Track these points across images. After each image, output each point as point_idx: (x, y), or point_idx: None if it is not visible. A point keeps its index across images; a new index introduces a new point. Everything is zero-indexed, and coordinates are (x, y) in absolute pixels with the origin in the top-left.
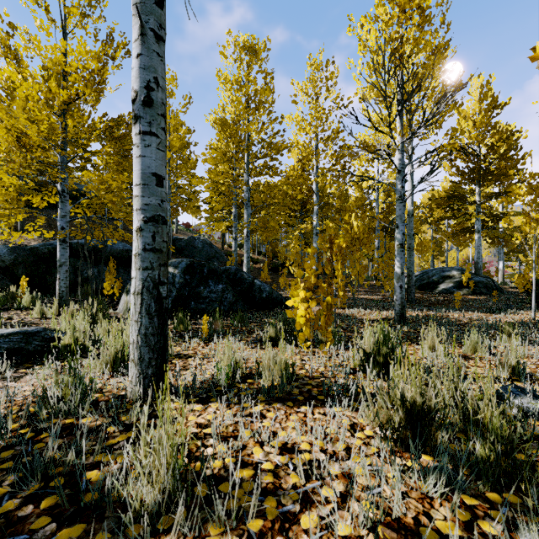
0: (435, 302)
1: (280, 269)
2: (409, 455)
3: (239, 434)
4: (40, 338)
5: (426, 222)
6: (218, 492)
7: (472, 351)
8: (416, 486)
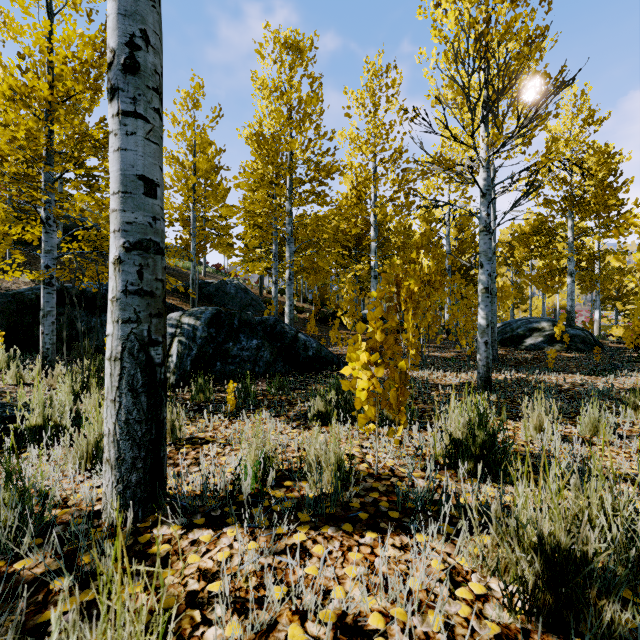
0: (523, 361)
1: (329, 320)
2: (555, 639)
3: (265, 603)
4: None
5: (505, 264)
6: None
7: (591, 432)
8: None
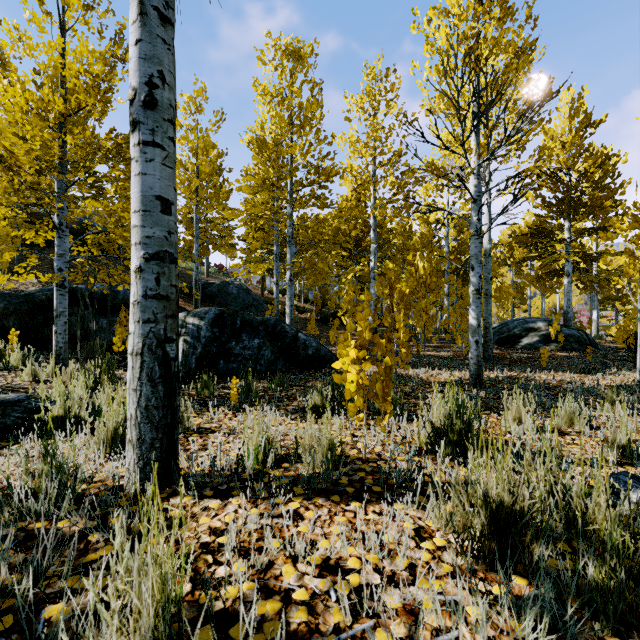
0: (518, 360)
1: (330, 320)
2: (495, 576)
3: (264, 547)
4: (21, 409)
5: (505, 264)
6: (228, 638)
7: (567, 424)
8: (507, 627)
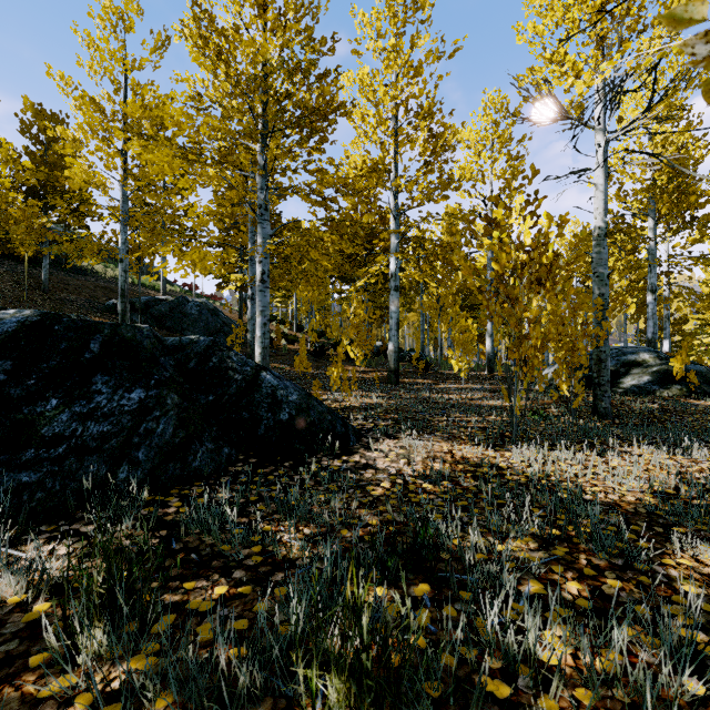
0: (650, 416)
1: (330, 352)
2: None
3: None
4: None
5: None
6: None
7: None
8: None
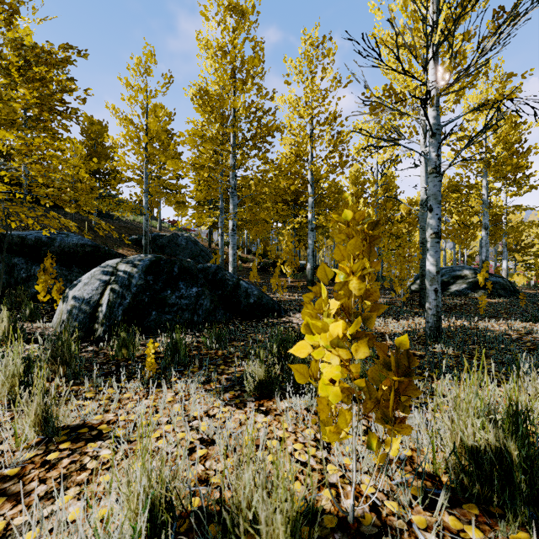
0: (453, 307)
1: (270, 269)
2: None
3: None
4: None
5: None
6: None
7: None
8: None
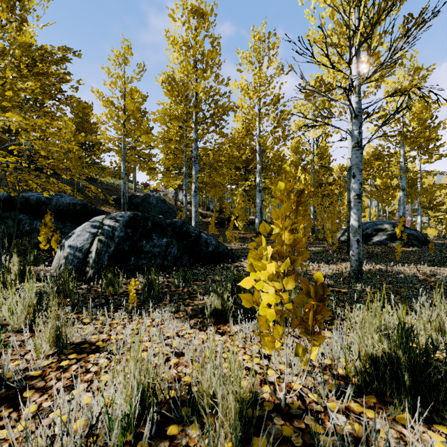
0: (374, 254)
1: (226, 223)
2: None
3: None
4: None
5: None
6: None
7: None
8: None
